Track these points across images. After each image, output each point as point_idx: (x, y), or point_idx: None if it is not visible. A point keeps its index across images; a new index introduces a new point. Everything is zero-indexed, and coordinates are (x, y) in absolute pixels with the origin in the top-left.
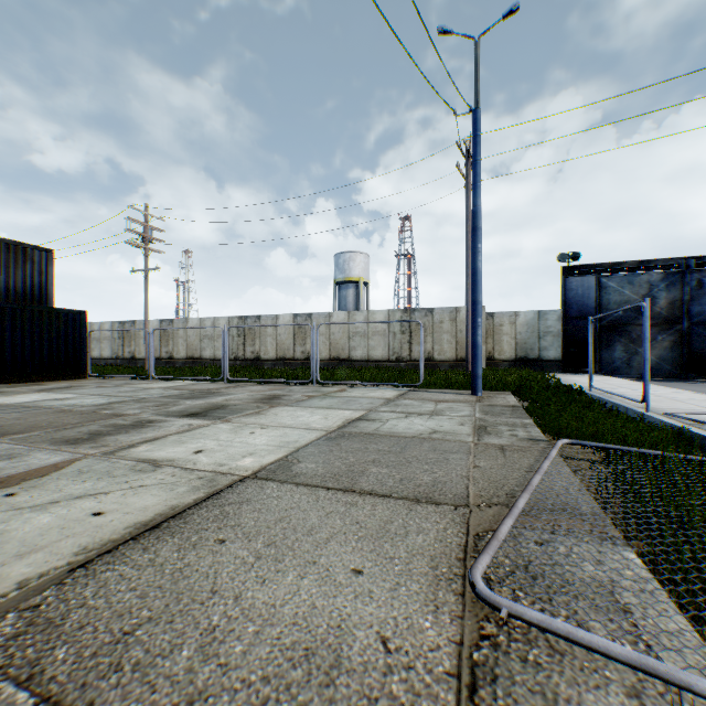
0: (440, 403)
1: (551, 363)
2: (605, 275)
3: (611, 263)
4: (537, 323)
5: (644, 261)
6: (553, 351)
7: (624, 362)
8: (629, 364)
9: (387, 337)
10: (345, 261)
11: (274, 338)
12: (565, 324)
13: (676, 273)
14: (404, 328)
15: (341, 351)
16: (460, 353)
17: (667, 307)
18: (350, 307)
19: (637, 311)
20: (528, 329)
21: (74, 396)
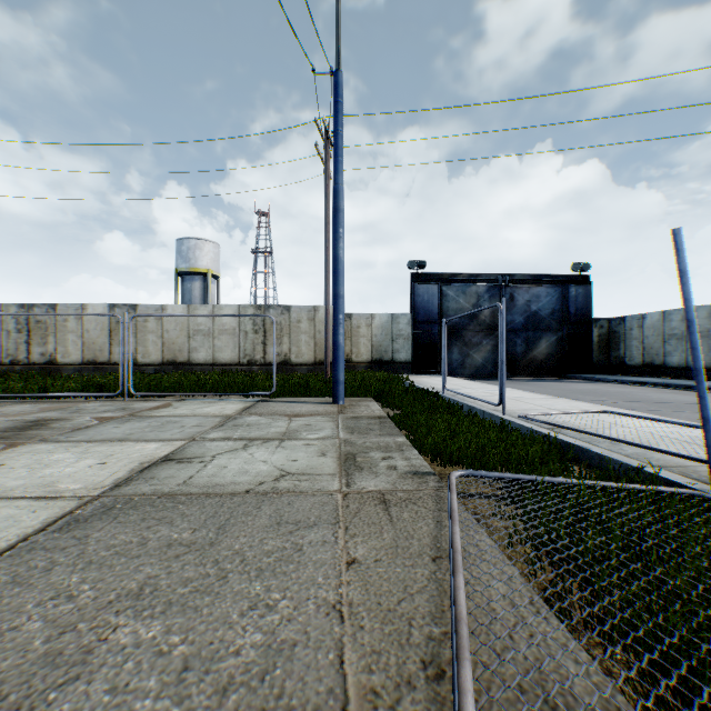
0: (295, 418)
1: (402, 365)
2: (446, 284)
3: (450, 273)
4: (391, 326)
5: (475, 275)
6: (404, 353)
7: (460, 363)
8: (464, 365)
9: (238, 336)
10: (190, 249)
11: (79, 335)
12: (414, 328)
13: (497, 286)
14: (257, 326)
15: (178, 353)
16: (319, 355)
17: (491, 315)
18: (196, 302)
19: (469, 318)
20: (383, 331)
21: None
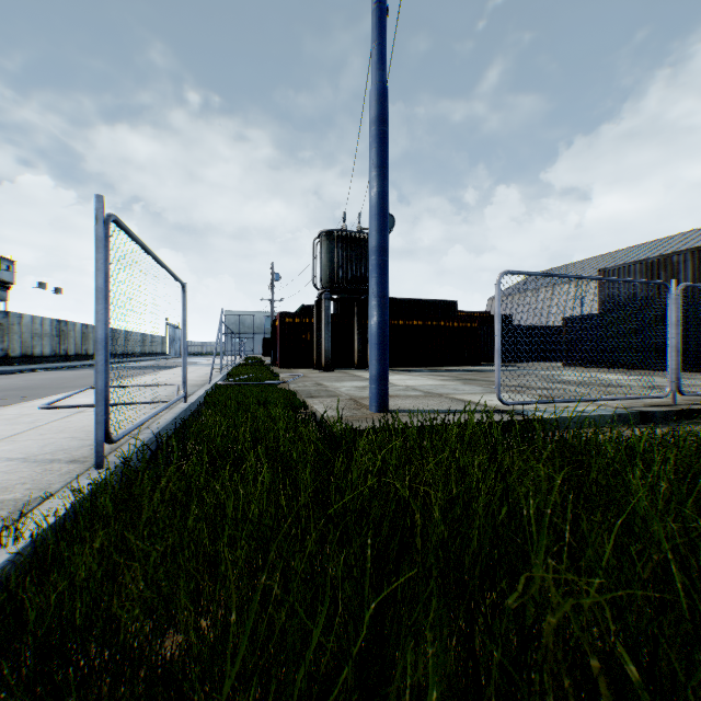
0: None
1: None
2: None
3: None
4: None
5: None
6: None
7: None
8: None
9: None
10: None
11: None
12: None
13: None
14: None
15: None
16: None
17: None
18: None
19: None
20: None
21: (613, 378)
